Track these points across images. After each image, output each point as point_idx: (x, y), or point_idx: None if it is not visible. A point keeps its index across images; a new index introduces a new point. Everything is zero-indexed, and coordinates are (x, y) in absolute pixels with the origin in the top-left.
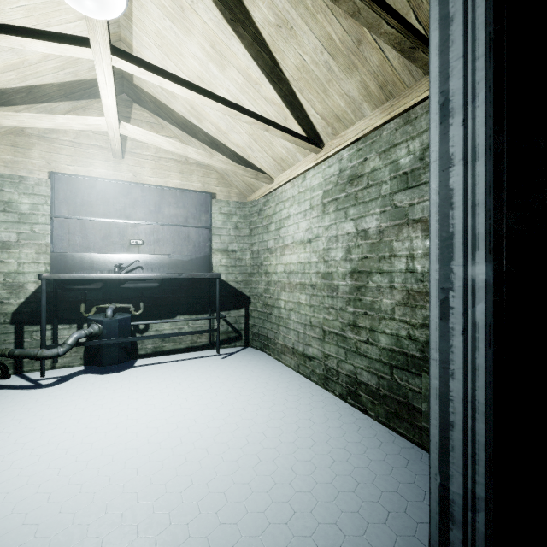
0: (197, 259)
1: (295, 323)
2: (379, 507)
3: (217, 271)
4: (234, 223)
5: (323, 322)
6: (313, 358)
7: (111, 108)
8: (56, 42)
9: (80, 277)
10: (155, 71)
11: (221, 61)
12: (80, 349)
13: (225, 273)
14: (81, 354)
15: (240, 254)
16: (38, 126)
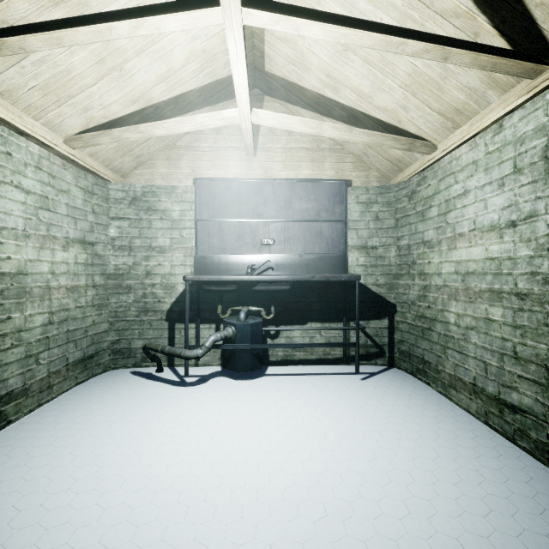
0: (329, 258)
1: (478, 349)
2: None
3: (353, 272)
4: (374, 213)
5: (548, 357)
6: (520, 410)
7: (243, 91)
8: (187, 10)
9: (217, 278)
10: (291, 12)
11: None
12: (218, 350)
13: (363, 275)
14: (219, 354)
15: (382, 251)
16: (181, 130)
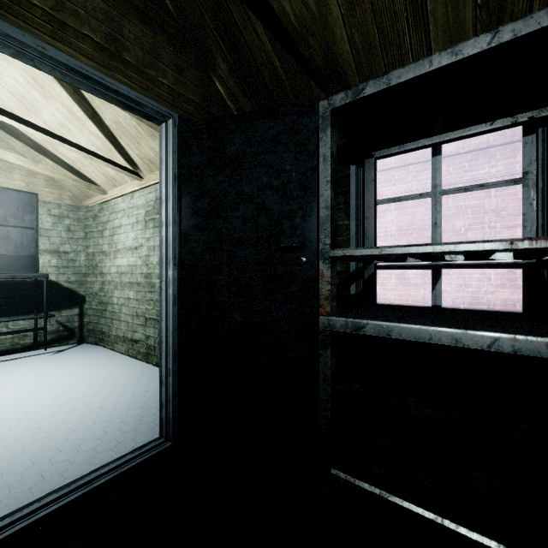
0: (19, 259)
1: (125, 315)
2: (154, 410)
3: (45, 271)
4: (67, 225)
5: (145, 312)
6: (138, 341)
7: None
8: None
9: None
10: None
11: (45, 93)
12: None
13: (55, 274)
14: None
15: (74, 255)
16: None
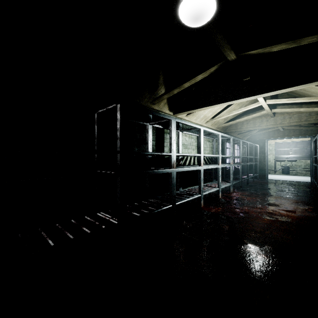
0: (306, 156)
1: None
2: None
3: None
4: None
5: None
6: None
7: None
8: None
9: (280, 159)
10: None
11: None
12: (279, 172)
13: None
14: (279, 173)
15: None
16: None
